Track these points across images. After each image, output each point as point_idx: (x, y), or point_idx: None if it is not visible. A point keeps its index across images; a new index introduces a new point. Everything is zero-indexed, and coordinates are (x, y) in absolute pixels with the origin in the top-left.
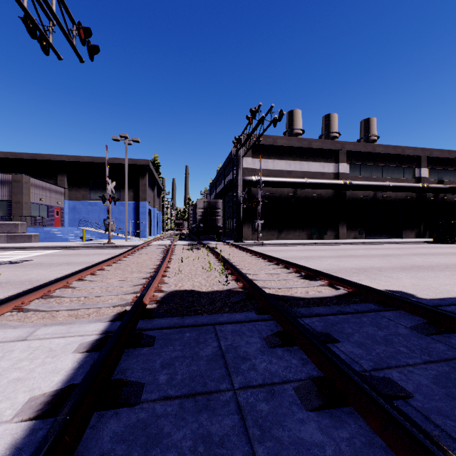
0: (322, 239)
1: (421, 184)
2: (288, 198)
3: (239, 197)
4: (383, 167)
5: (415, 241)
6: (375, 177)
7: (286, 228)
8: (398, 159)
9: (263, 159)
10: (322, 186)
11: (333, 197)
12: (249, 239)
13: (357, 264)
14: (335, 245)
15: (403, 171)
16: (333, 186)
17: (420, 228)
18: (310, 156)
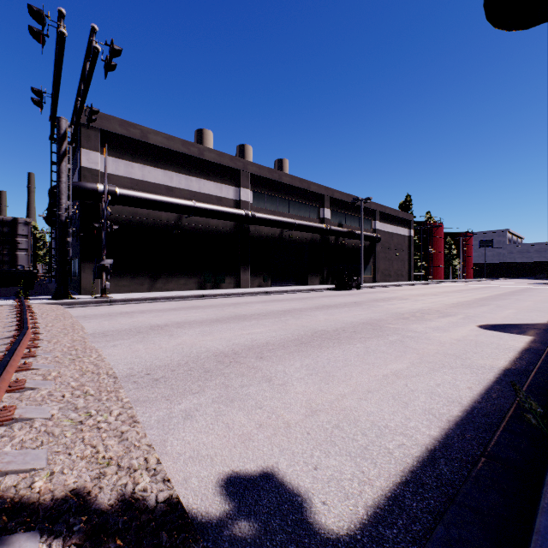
0: (219, 288)
1: (325, 225)
2: (168, 228)
3: (64, 215)
4: (290, 202)
5: (320, 289)
6: (282, 212)
7: (164, 273)
8: (305, 194)
9: (123, 160)
10: (217, 214)
11: (233, 231)
12: (95, 292)
13: (231, 340)
14: (232, 297)
15: (309, 209)
16: (232, 216)
17: (324, 273)
18: (202, 171)
